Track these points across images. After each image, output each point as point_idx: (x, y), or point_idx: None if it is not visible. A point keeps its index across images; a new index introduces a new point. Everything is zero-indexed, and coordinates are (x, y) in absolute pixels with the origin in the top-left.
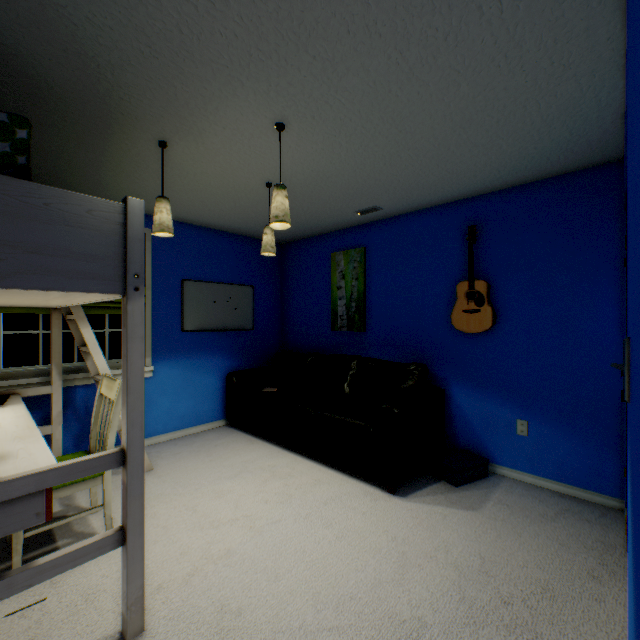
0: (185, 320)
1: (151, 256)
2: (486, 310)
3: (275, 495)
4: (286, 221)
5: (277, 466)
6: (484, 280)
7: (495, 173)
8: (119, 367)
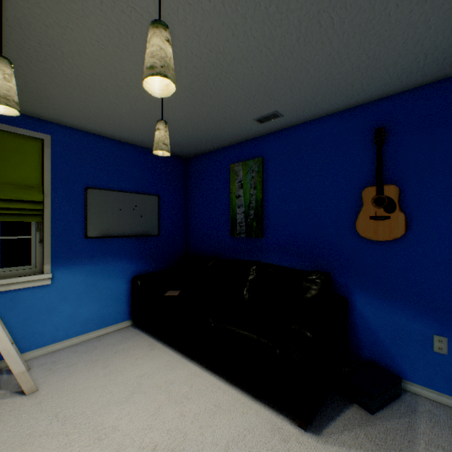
0: (88, 227)
1: (50, 162)
2: (398, 216)
3: (166, 435)
4: (167, 75)
5: (174, 383)
6: (394, 185)
7: (420, 59)
8: (13, 275)
